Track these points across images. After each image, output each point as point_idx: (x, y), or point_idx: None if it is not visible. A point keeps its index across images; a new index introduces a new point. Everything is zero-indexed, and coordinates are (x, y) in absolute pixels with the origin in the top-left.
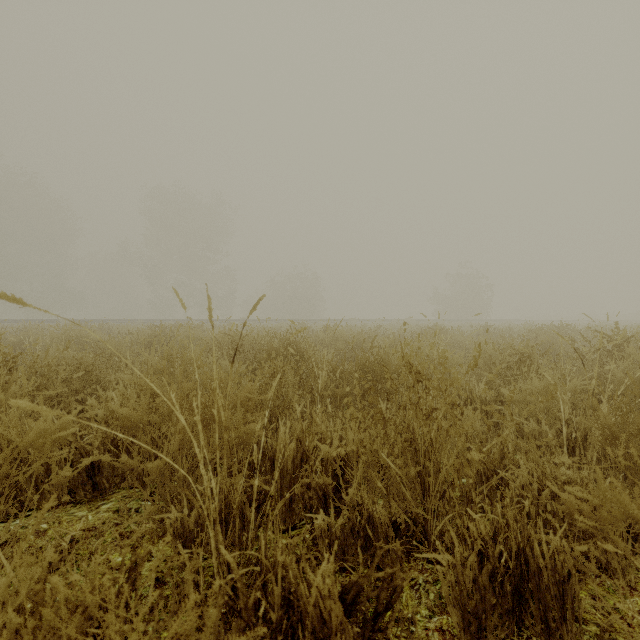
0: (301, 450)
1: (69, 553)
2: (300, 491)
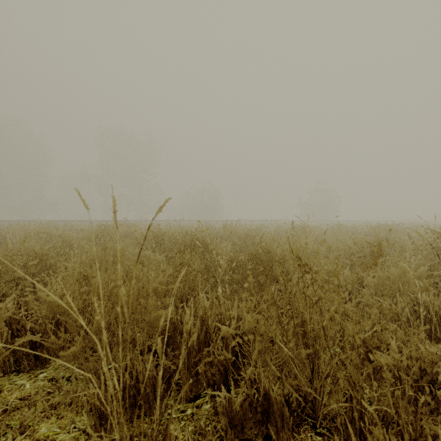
0: (205, 329)
1: (2, 424)
2: (203, 371)
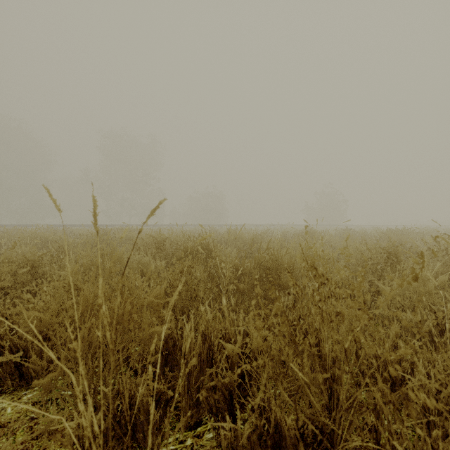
0: (207, 347)
1: None
2: (204, 399)
